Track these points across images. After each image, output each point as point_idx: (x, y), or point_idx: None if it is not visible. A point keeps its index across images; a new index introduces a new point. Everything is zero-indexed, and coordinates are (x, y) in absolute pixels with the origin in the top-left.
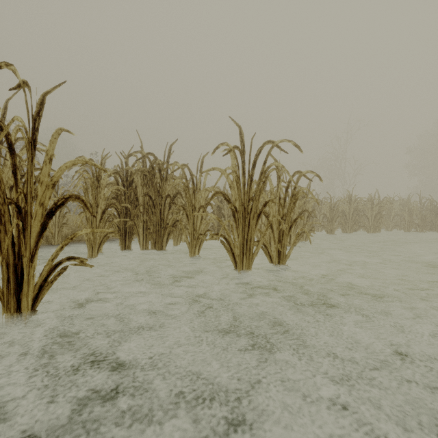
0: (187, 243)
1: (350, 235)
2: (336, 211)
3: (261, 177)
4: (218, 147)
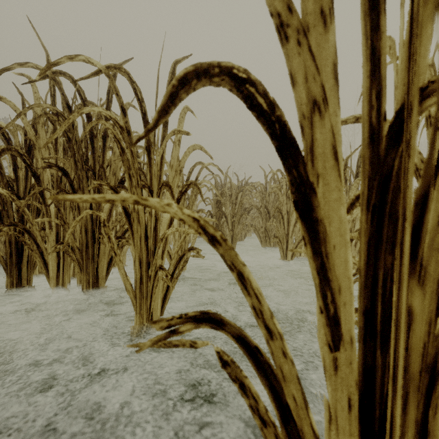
0: (128, 290)
1: None
2: None
3: None
4: None
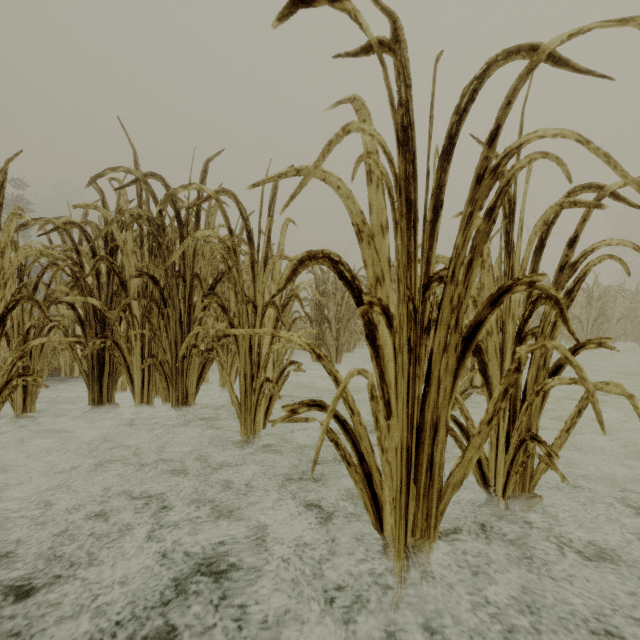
0: (234, 403)
1: None
2: None
3: (476, 193)
4: (311, 2)
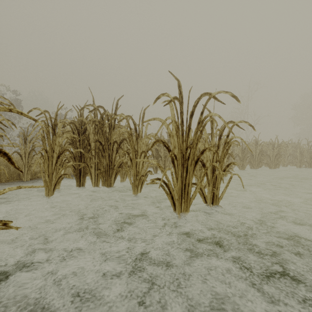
0: (131, 183)
1: (256, 170)
2: (246, 152)
3: (198, 126)
4: (159, 97)
